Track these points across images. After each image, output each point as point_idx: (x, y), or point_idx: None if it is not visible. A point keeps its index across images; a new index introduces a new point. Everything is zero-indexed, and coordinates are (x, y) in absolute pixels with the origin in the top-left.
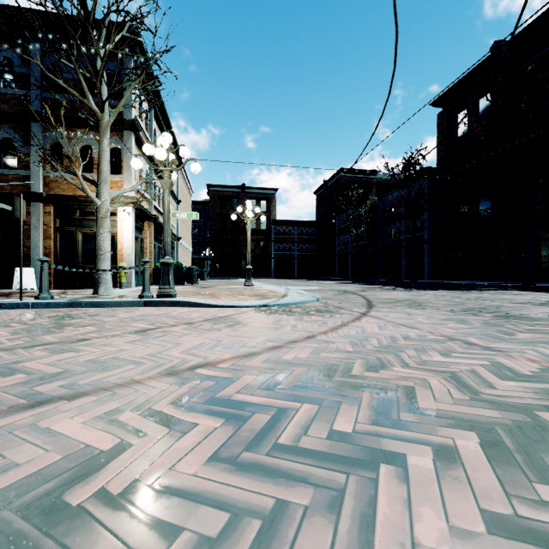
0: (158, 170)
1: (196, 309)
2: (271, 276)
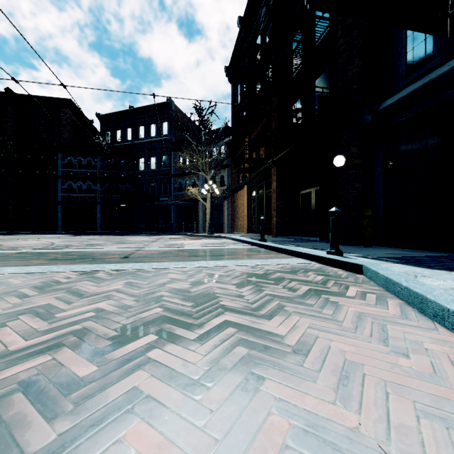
0: None
1: None
2: None
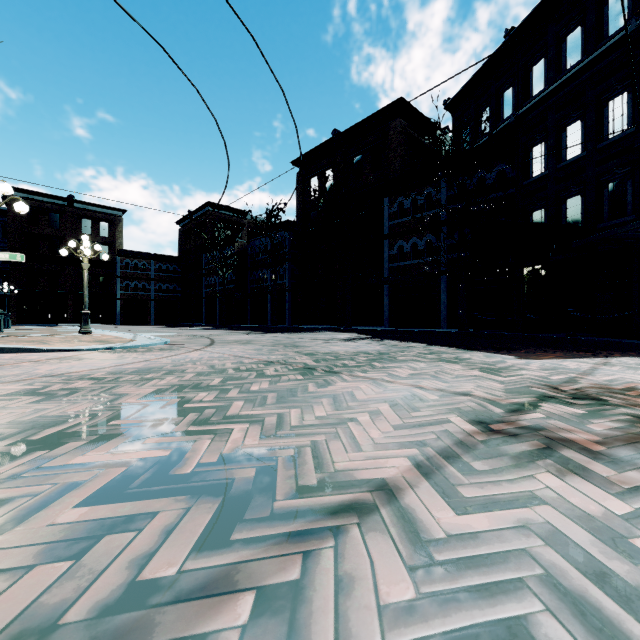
0: None
1: (28, 354)
2: (116, 322)
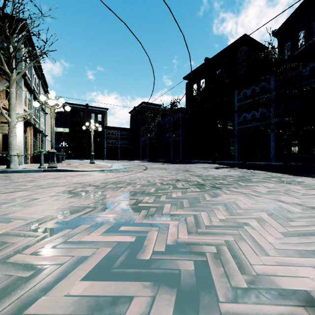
0: (35, 96)
1: (70, 172)
2: (104, 158)
